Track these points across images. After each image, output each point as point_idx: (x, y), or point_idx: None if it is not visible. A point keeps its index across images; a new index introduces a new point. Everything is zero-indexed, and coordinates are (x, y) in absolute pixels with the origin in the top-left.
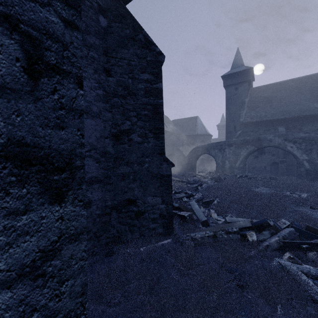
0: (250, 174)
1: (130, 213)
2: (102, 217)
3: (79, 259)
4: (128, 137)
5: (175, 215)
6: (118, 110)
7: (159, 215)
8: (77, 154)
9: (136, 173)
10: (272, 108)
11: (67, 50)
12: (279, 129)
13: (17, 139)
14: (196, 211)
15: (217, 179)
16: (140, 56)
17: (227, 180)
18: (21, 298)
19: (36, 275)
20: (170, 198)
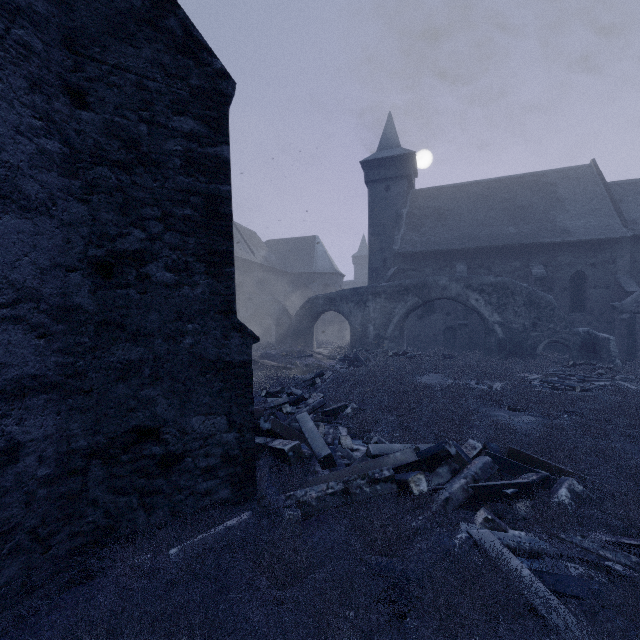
0: (411, 349)
1: (144, 462)
2: (59, 484)
3: None
4: (138, 271)
5: (262, 451)
6: (109, 198)
7: (221, 458)
8: None
9: (160, 360)
10: (446, 229)
11: None
12: (458, 268)
13: None
14: (310, 435)
15: (353, 361)
16: (171, 71)
17: (371, 361)
18: None
19: None
20: (248, 414)
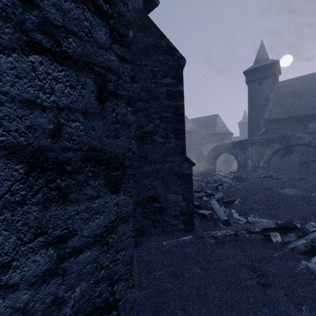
0: (276, 174)
1: (153, 209)
2: None
3: (128, 236)
4: (151, 138)
5: (195, 213)
6: (142, 113)
7: (180, 212)
8: (127, 157)
9: (158, 171)
10: (301, 102)
11: (120, 79)
12: (310, 125)
13: (93, 147)
14: (217, 210)
15: (238, 179)
16: (162, 62)
17: (249, 180)
18: (95, 257)
19: (103, 243)
20: (190, 196)
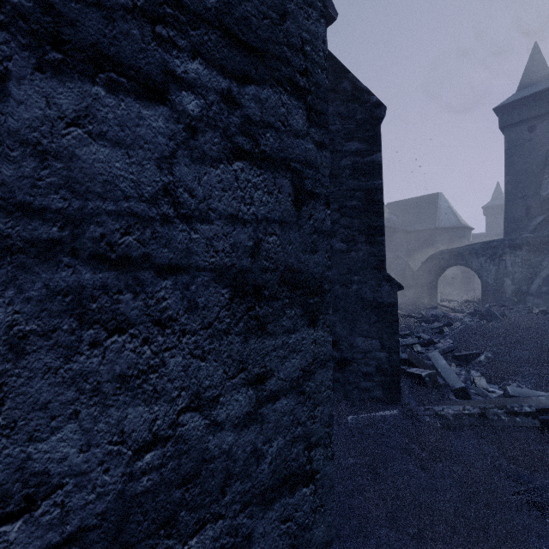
0: None
1: None
2: None
3: (327, 387)
4: None
5: (401, 373)
6: None
7: (375, 368)
8: (325, 278)
9: (338, 298)
10: None
11: (318, 173)
12: None
13: (289, 266)
14: (442, 370)
15: (484, 315)
16: (344, 115)
17: (508, 317)
18: (291, 408)
19: (299, 391)
20: (394, 341)
